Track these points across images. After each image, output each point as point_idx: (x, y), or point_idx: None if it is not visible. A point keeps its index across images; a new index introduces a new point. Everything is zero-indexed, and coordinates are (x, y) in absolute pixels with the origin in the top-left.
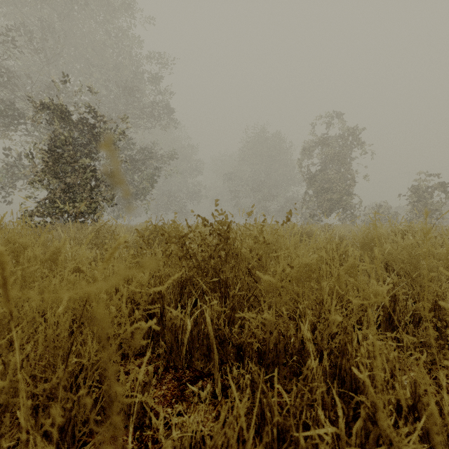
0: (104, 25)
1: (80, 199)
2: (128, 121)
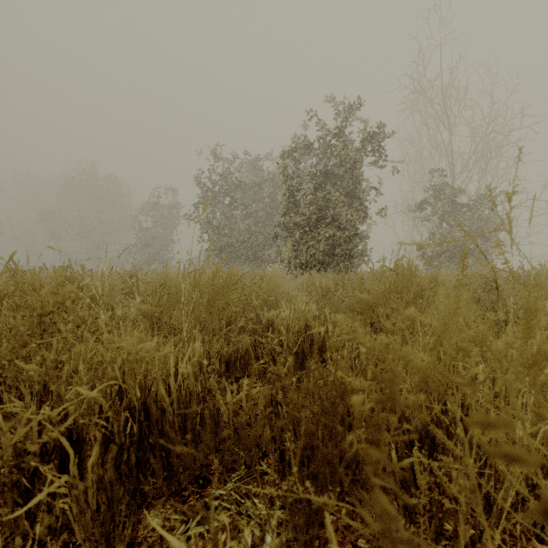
0: None
1: None
2: None
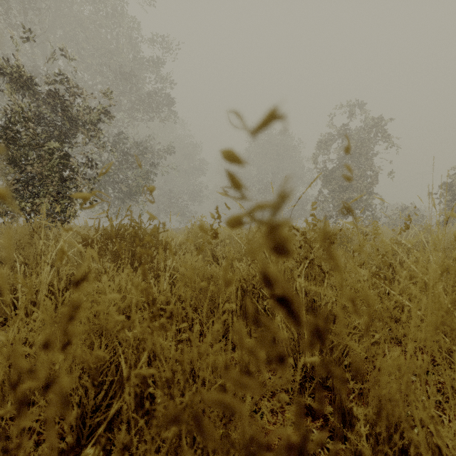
0: (94, 2)
1: (45, 194)
2: (109, 95)
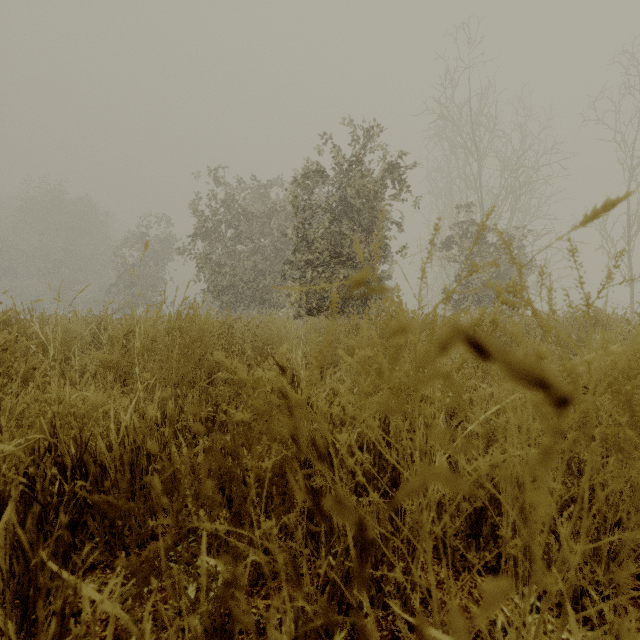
0: None
1: None
2: None
